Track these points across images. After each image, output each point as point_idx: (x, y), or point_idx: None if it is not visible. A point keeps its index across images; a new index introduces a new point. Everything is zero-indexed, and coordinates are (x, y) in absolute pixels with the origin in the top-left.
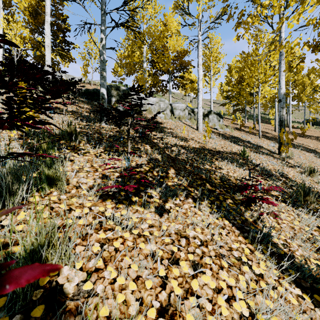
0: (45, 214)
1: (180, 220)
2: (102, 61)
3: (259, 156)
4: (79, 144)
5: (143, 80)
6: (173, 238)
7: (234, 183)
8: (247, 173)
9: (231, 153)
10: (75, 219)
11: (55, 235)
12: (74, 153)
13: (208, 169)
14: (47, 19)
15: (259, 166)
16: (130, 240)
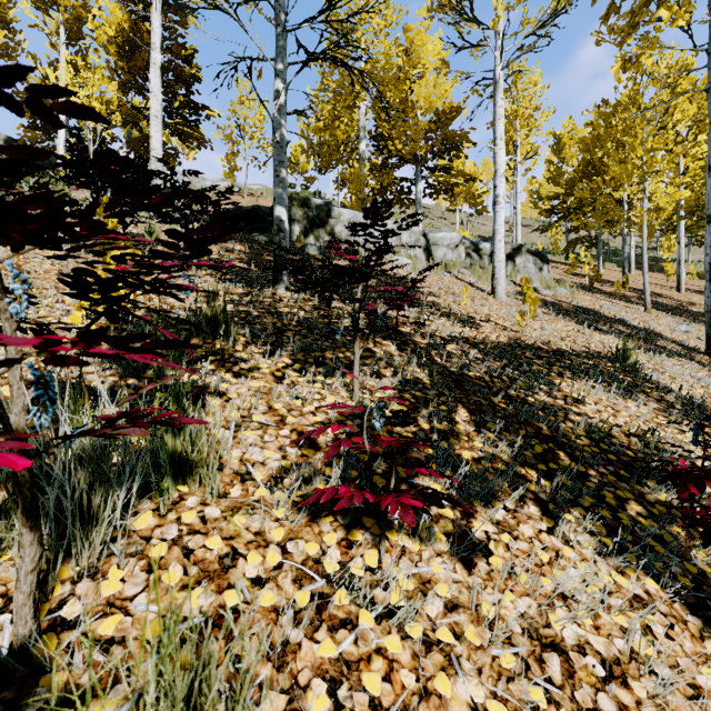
0: (172, 575)
1: (525, 584)
2: (278, 143)
3: (664, 363)
4: (233, 347)
5: (359, 181)
6: (522, 650)
7: (627, 446)
8: (650, 415)
9: (589, 356)
10: (250, 589)
11: (210, 685)
12: (225, 371)
13: (548, 404)
14: (154, 58)
15: (672, 392)
16: (405, 663)
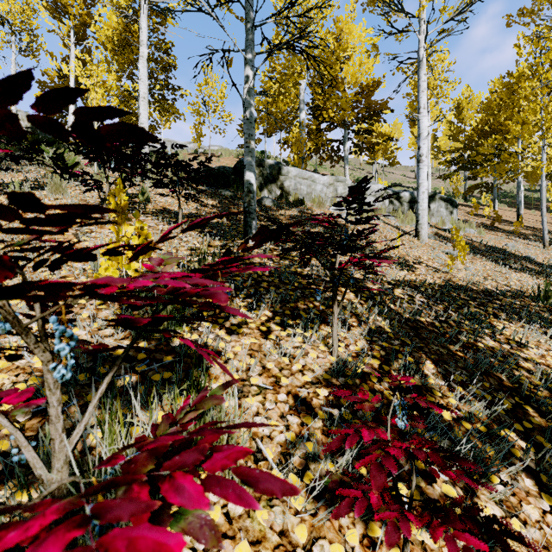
0: None
1: None
2: (248, 120)
3: None
4: None
5: (300, 143)
6: None
7: None
8: None
9: (514, 295)
10: None
11: None
12: (219, 328)
13: (496, 349)
14: (142, 52)
15: None
16: None
